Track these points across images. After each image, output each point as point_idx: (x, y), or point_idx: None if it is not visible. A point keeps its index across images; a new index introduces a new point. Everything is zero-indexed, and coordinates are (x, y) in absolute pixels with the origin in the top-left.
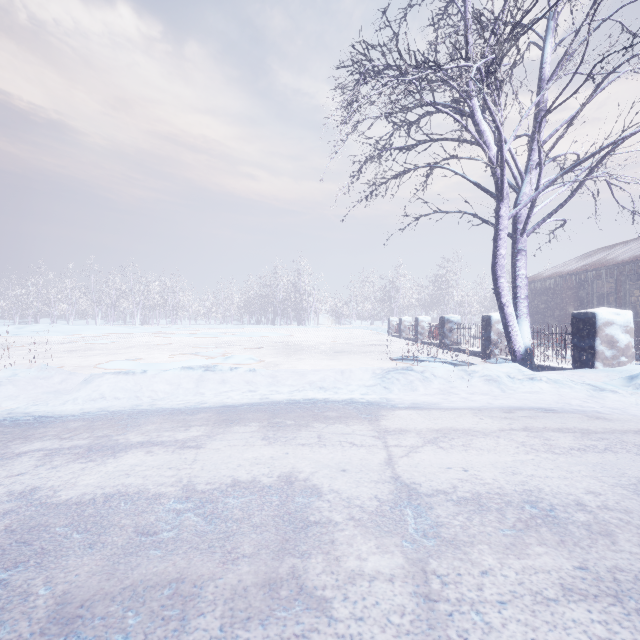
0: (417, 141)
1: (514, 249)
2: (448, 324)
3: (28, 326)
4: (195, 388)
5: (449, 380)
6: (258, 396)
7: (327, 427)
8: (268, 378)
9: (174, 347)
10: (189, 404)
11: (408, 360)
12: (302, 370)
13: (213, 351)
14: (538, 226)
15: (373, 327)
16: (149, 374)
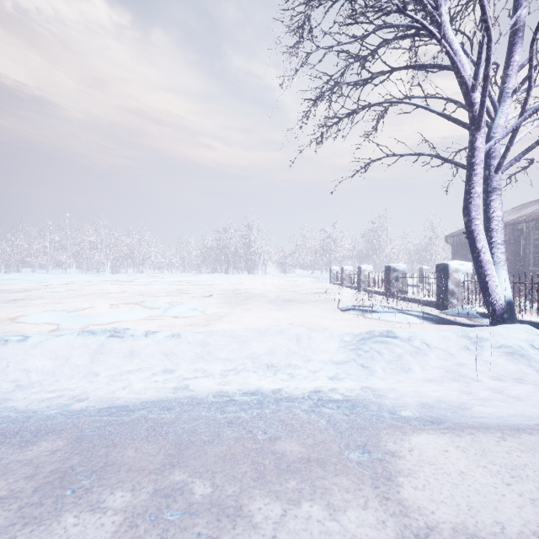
0: (373, 73)
1: (487, 188)
2: (394, 273)
3: (4, 275)
4: (88, 365)
5: (450, 352)
6: (173, 382)
7: (284, 523)
8: (196, 347)
9: (126, 295)
10: (57, 401)
11: (362, 311)
12: (244, 333)
13: (159, 300)
14: (516, 161)
15: (314, 275)
16: (29, 343)
